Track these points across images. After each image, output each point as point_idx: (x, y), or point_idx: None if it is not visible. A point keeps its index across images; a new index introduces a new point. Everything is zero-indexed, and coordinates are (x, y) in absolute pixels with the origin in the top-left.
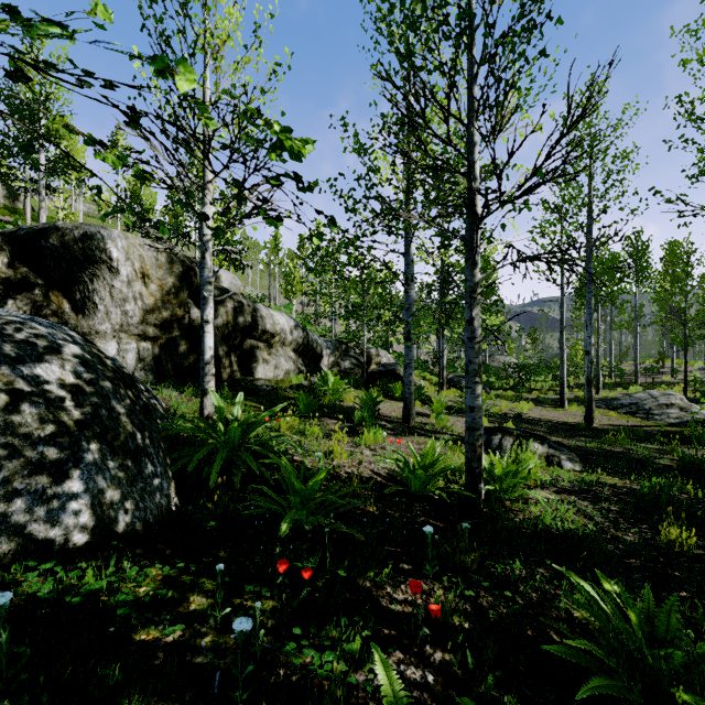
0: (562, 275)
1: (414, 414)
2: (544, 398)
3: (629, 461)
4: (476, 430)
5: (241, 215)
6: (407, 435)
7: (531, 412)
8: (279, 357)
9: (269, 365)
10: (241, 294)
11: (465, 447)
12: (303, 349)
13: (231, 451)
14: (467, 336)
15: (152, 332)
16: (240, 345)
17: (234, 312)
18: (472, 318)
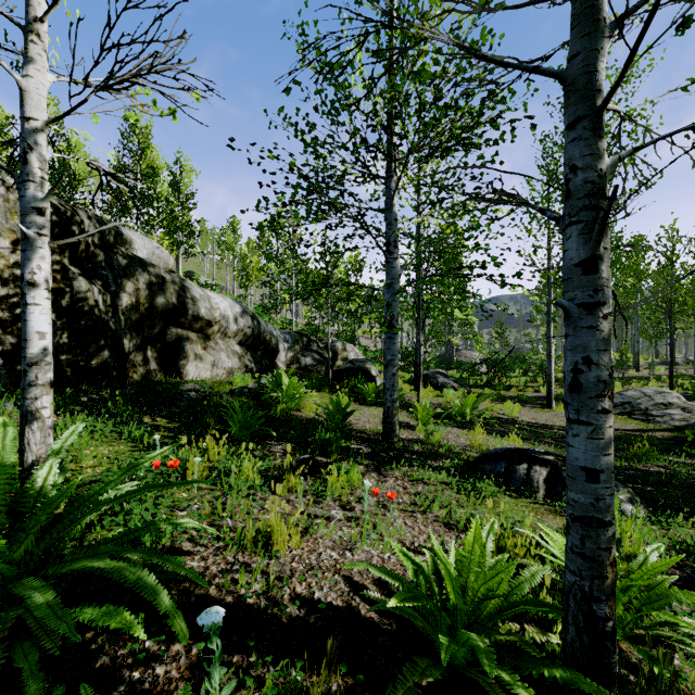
0: (549, 261)
1: (398, 430)
2: (528, 396)
3: (684, 489)
4: (603, 524)
5: (192, 195)
6: (393, 467)
7: (521, 415)
8: (218, 352)
9: (204, 362)
10: (170, 271)
11: (570, 561)
12: (253, 342)
13: (2, 585)
14: (580, 300)
15: (0, 312)
16: (162, 335)
17: (149, 289)
18: (595, 256)
